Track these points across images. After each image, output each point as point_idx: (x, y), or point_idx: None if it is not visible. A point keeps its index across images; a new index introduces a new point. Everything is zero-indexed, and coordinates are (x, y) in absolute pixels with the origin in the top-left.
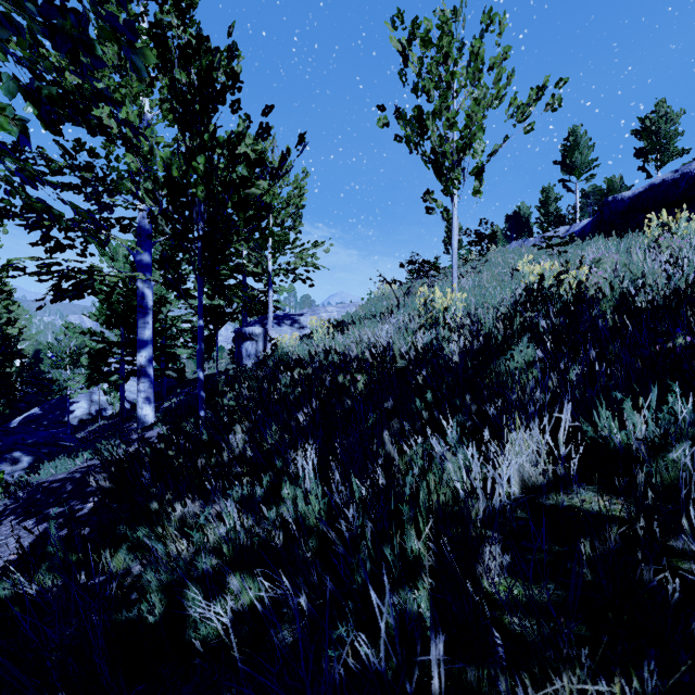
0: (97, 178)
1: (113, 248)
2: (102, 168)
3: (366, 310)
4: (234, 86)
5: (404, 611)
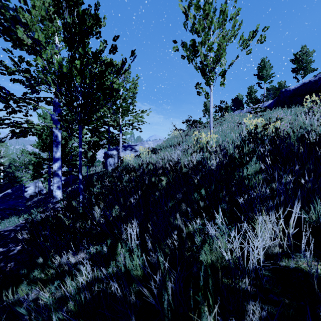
0: (32, 76)
1: (44, 113)
2: (34, 71)
3: (167, 143)
4: (96, 24)
5: None
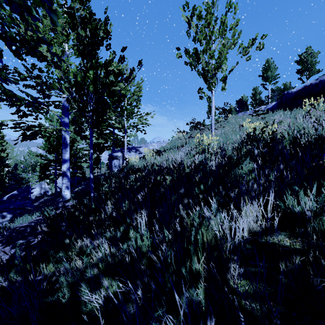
0: (42, 82)
1: (51, 115)
2: (45, 77)
3: (171, 145)
4: (107, 37)
5: (191, 300)
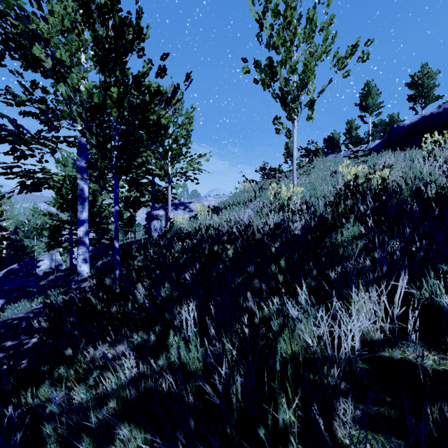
0: (48, 108)
1: (65, 158)
2: (52, 101)
3: (233, 199)
4: (139, 37)
5: None
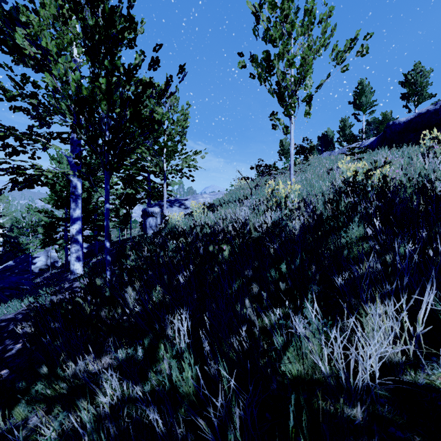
0: (40, 103)
1: (59, 154)
2: (43, 96)
3: (229, 196)
4: (130, 27)
5: None
